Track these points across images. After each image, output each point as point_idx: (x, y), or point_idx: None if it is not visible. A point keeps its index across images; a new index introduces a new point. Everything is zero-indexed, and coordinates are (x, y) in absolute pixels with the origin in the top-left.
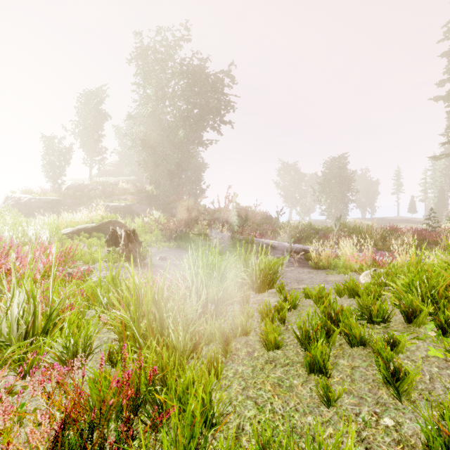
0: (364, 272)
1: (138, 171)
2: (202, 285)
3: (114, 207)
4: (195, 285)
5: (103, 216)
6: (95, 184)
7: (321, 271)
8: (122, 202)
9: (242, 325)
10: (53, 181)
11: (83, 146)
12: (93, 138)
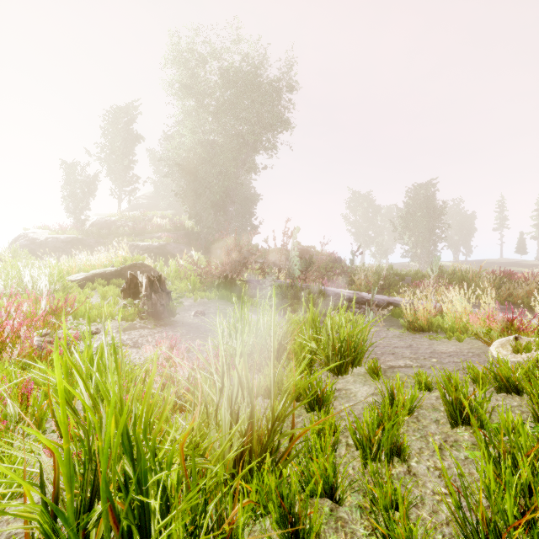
0: (497, 340)
1: (177, 204)
2: (242, 390)
3: (146, 247)
4: (228, 390)
5: (125, 257)
6: (124, 220)
7: (419, 333)
8: (155, 241)
9: (324, 474)
10: (75, 216)
11: (110, 174)
12: (122, 164)
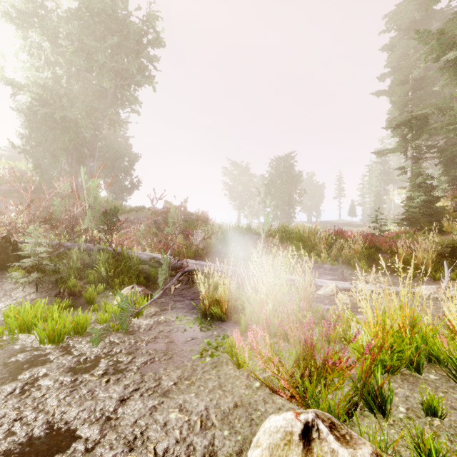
0: (268, 425)
1: None
2: None
3: None
4: None
5: None
6: None
7: (212, 327)
8: None
9: None
10: None
11: None
12: None
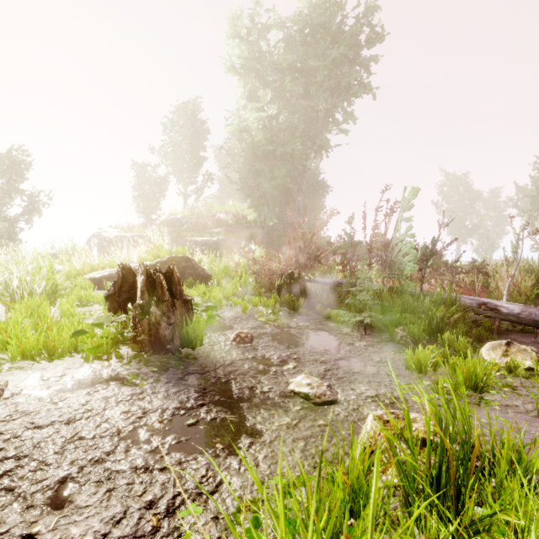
0: None
1: (243, 201)
2: None
3: (204, 243)
4: None
5: (160, 249)
6: (189, 217)
7: None
8: (215, 236)
9: None
10: (145, 216)
11: (177, 173)
12: (188, 161)
